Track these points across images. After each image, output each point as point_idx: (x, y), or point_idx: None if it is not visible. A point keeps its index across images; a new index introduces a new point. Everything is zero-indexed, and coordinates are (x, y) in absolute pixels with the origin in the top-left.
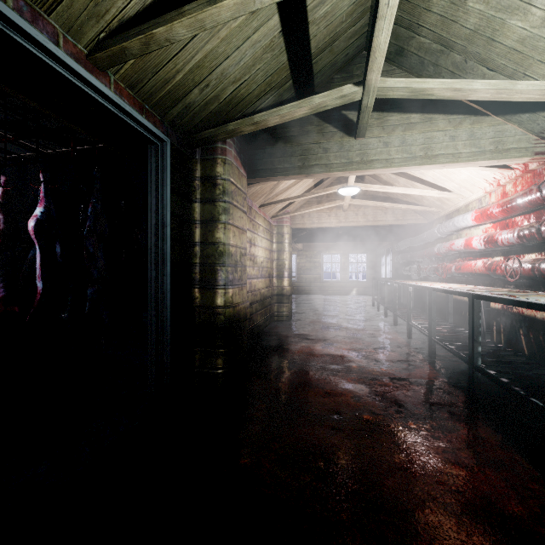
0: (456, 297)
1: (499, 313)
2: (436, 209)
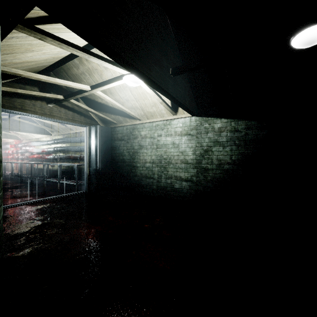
0: (8, 165)
1: (16, 167)
2: (2, 140)
